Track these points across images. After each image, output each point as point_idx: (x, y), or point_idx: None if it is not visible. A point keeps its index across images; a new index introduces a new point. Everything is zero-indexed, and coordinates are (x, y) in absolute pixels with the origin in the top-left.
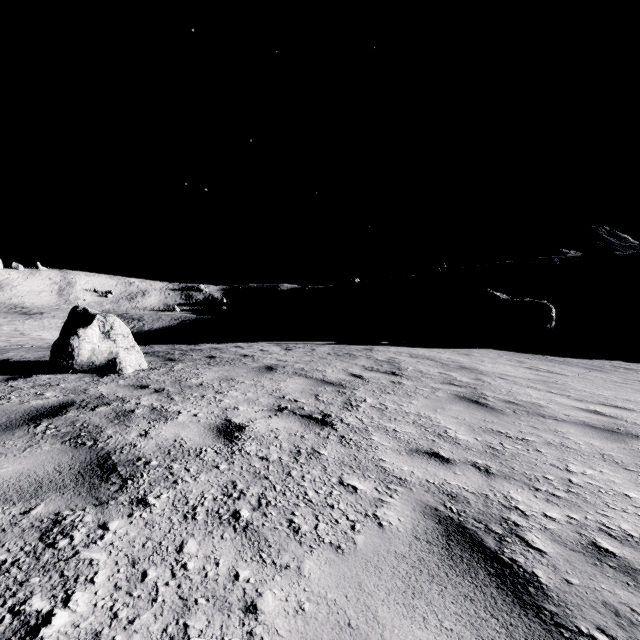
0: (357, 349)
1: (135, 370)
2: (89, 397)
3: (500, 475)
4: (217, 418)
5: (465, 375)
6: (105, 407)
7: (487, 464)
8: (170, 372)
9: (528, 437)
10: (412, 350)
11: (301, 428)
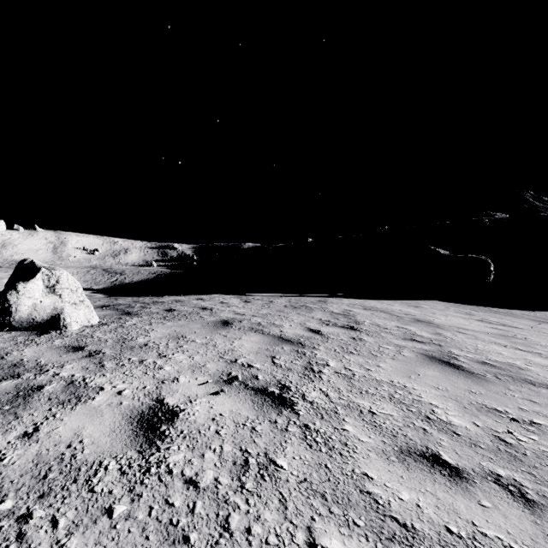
0: (312, 301)
1: (83, 326)
2: (2, 365)
3: (547, 506)
4: (146, 397)
5: (423, 329)
6: (9, 381)
7: (515, 478)
8: (119, 328)
9: (536, 419)
10: (364, 302)
11: (252, 412)
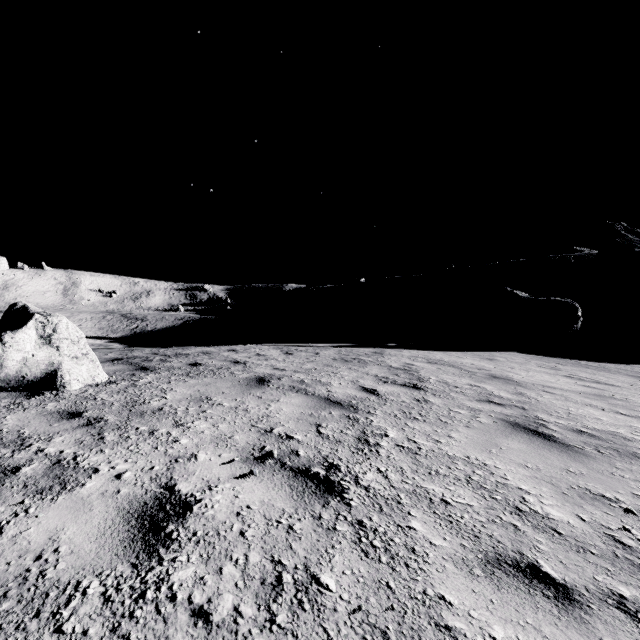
0: (366, 353)
1: (85, 385)
2: None
3: None
4: (152, 483)
5: (501, 388)
6: None
7: None
8: (130, 388)
9: None
10: (428, 354)
11: (290, 503)
